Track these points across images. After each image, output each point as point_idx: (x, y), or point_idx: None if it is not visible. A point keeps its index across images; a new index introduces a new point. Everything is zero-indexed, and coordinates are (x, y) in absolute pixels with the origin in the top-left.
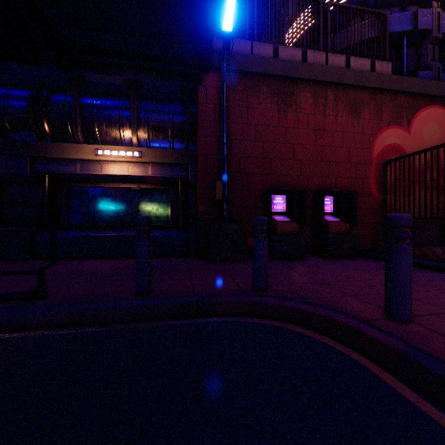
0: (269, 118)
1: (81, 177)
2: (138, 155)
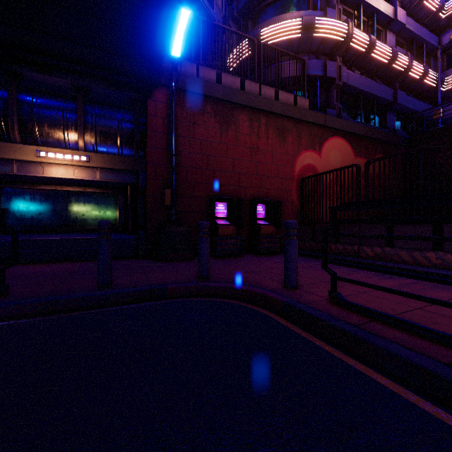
0: (213, 135)
1: (17, 178)
2: (86, 160)
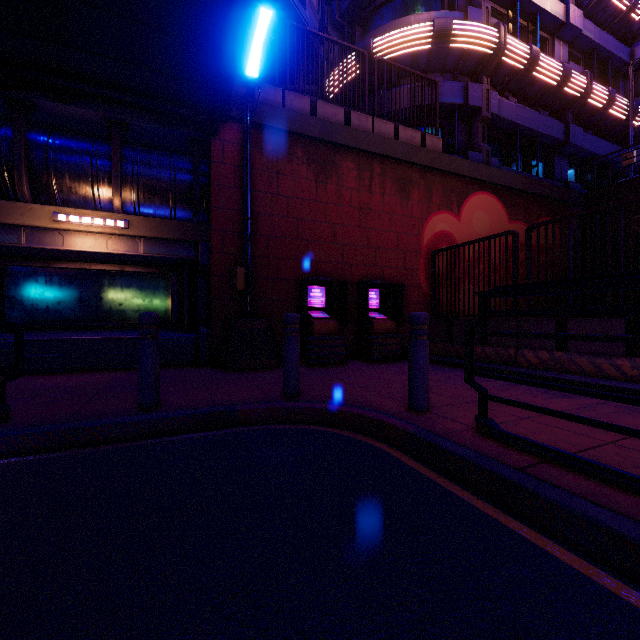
0: (305, 190)
1: (26, 252)
2: (124, 225)
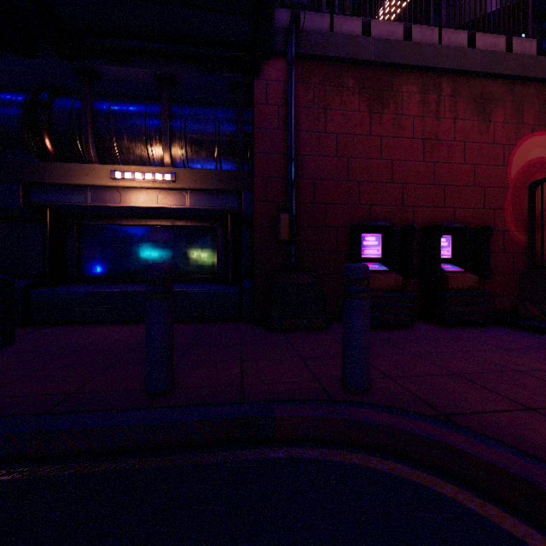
0: (356, 123)
1: (94, 211)
2: (171, 178)
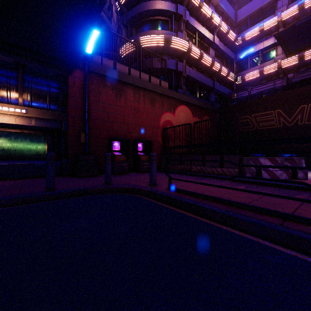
0: (111, 100)
1: None
2: (25, 112)
